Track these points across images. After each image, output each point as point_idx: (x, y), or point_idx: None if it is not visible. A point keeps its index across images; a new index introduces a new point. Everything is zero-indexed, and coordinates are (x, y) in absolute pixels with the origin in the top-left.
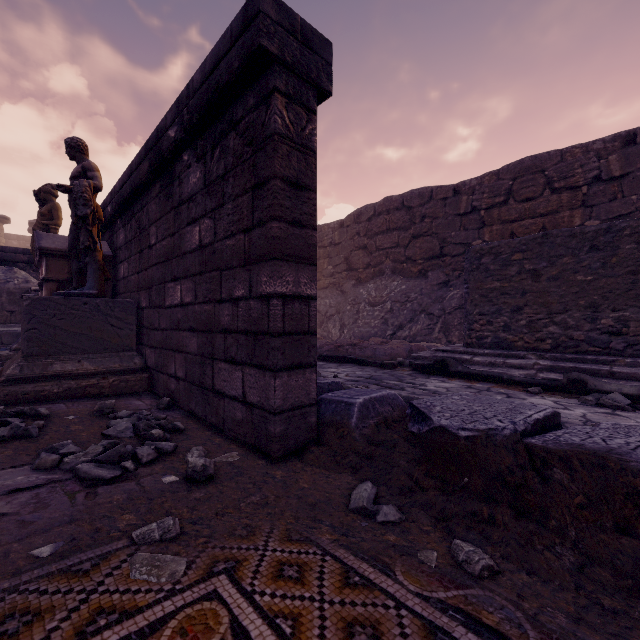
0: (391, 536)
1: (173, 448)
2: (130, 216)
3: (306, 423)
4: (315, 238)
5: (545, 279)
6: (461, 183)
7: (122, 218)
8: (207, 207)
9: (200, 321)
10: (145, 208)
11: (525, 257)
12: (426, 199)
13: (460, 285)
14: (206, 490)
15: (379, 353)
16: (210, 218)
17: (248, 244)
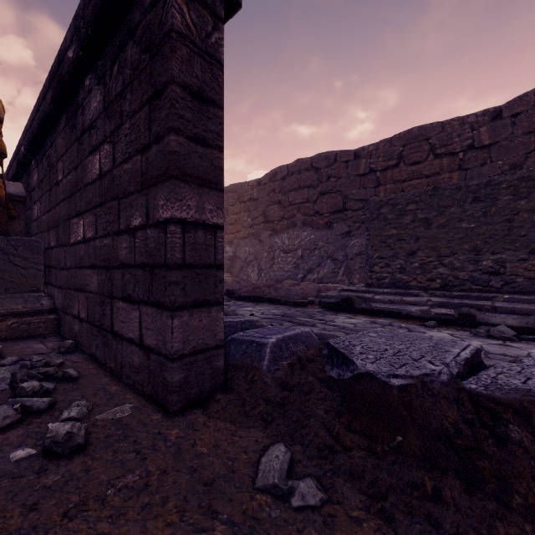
0: (311, 534)
1: (47, 405)
2: (42, 155)
3: (212, 368)
4: (223, 161)
5: (435, 227)
6: (360, 148)
7: (36, 158)
8: (106, 131)
9: (100, 257)
10: (53, 144)
11: (418, 207)
12: (331, 161)
13: (360, 235)
14: (66, 469)
15: (292, 293)
16: (109, 142)
17: (145, 165)
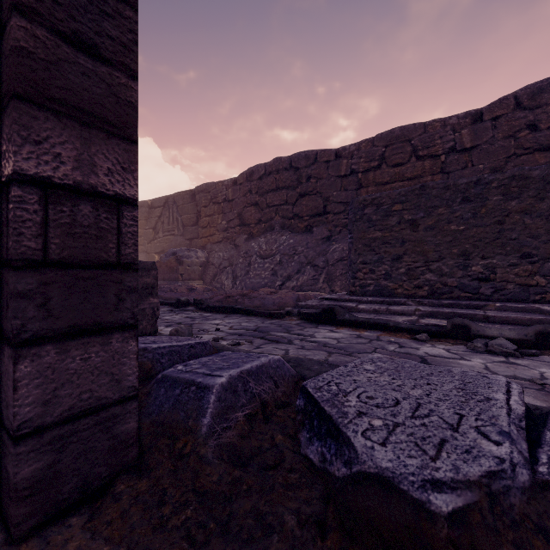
0: None
1: None
2: None
3: (112, 437)
4: (135, 93)
5: (422, 229)
6: (342, 148)
7: None
8: None
9: None
10: None
11: (404, 208)
12: (311, 161)
13: (341, 240)
14: None
15: (268, 303)
16: None
17: None
